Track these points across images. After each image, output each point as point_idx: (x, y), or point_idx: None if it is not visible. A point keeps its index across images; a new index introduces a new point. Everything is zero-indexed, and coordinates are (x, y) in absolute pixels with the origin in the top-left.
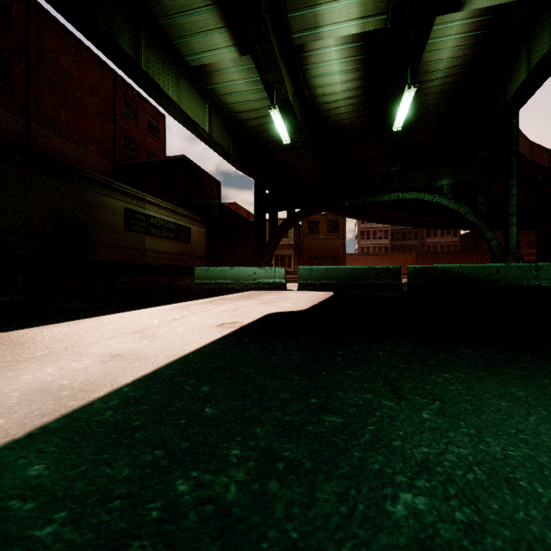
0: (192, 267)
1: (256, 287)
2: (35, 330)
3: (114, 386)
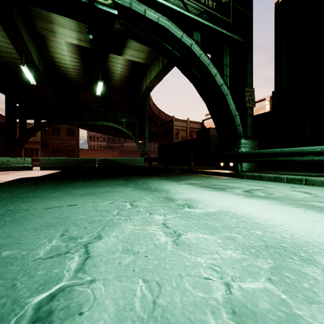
0: None
1: (9, 169)
2: None
3: None
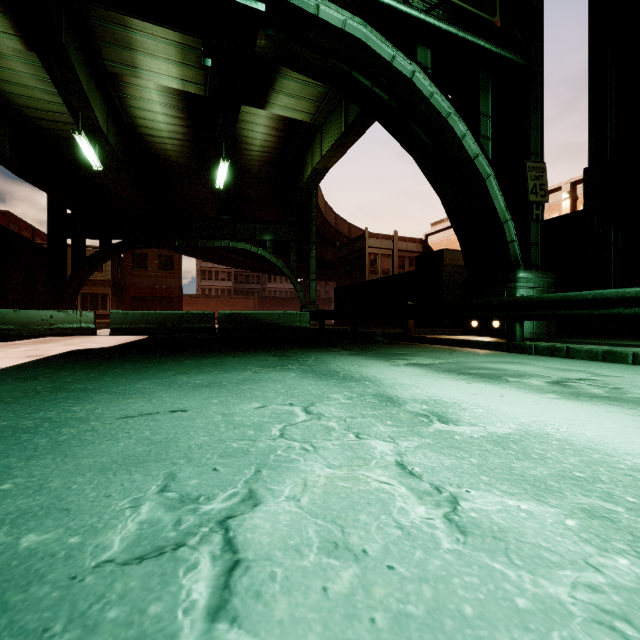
0: None
1: (54, 334)
2: None
3: None
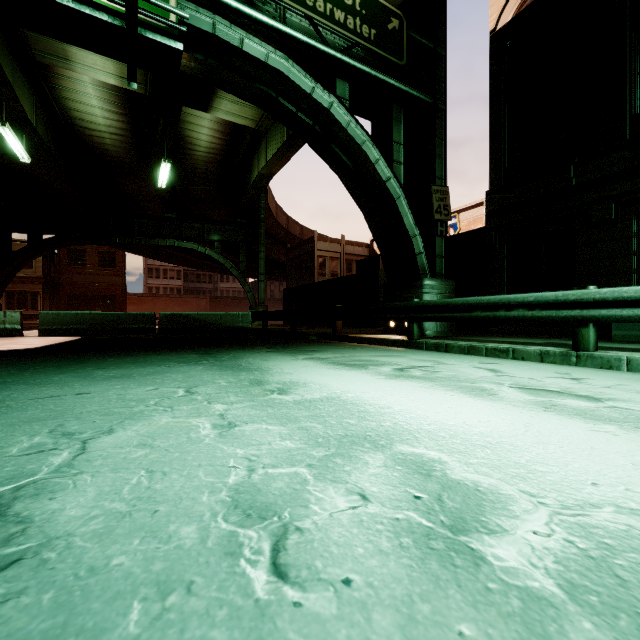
0: None
1: None
2: None
3: None
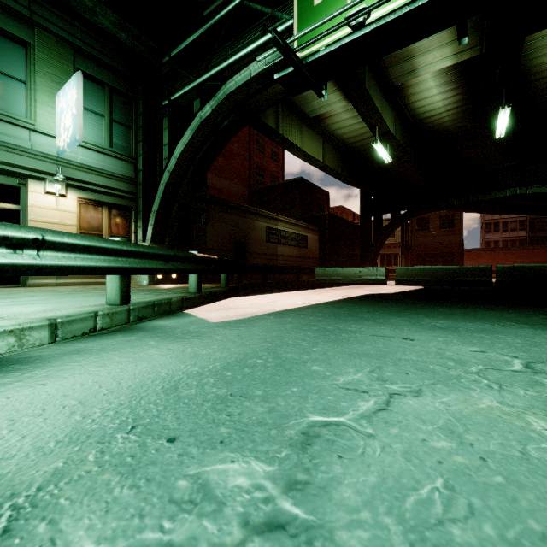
0: (311, 267)
1: (361, 283)
2: (272, 294)
3: (322, 302)
